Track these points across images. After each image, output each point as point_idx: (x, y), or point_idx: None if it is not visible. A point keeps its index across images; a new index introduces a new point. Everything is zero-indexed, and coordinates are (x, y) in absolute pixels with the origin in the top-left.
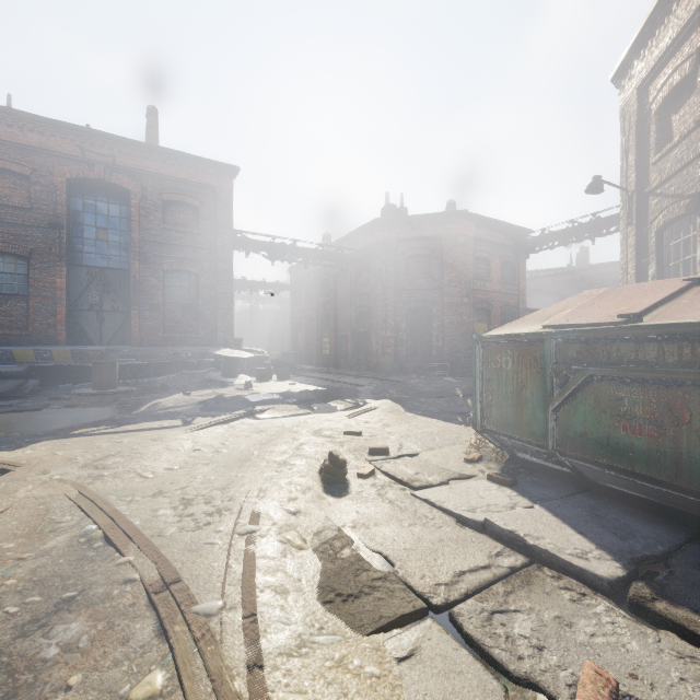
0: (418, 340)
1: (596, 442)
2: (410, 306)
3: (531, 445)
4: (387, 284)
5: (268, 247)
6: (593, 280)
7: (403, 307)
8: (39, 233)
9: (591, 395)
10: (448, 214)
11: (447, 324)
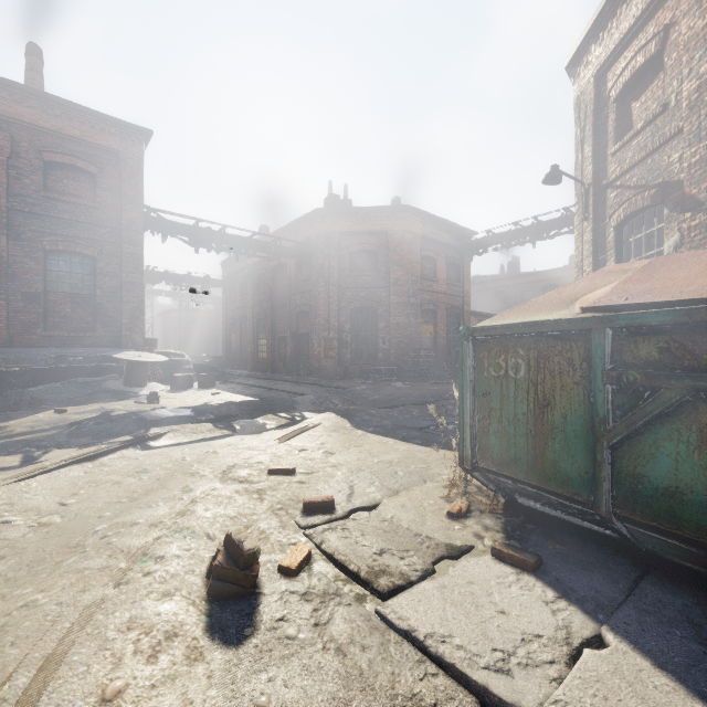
0: (363, 342)
1: (704, 509)
2: (355, 306)
3: (556, 497)
4: (330, 281)
5: (190, 232)
6: (524, 287)
7: (347, 307)
8: None
9: (691, 425)
10: (395, 209)
11: (394, 325)
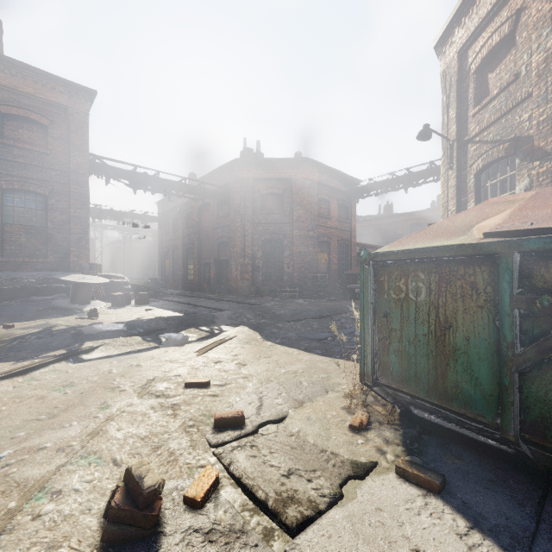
0: (272, 267)
1: None
2: (265, 238)
3: (456, 415)
4: (245, 218)
5: (130, 176)
6: (396, 224)
7: (259, 238)
8: None
9: None
10: (297, 160)
11: (297, 253)
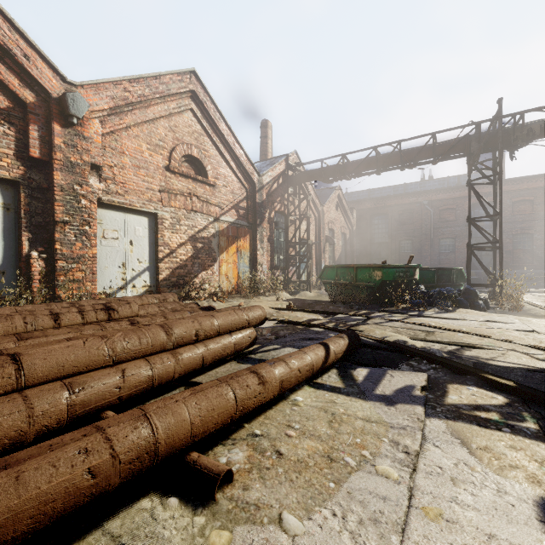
0: None
1: None
2: None
3: None
4: None
5: None
6: None
7: None
8: (459, 228)
9: None
10: None
11: None
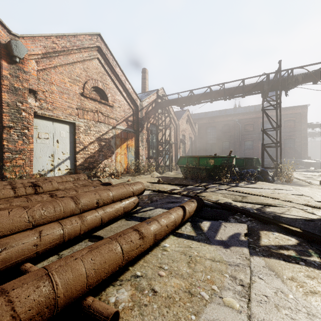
0: None
1: None
2: None
3: None
4: None
5: None
6: None
7: None
8: (255, 135)
9: None
10: None
11: None
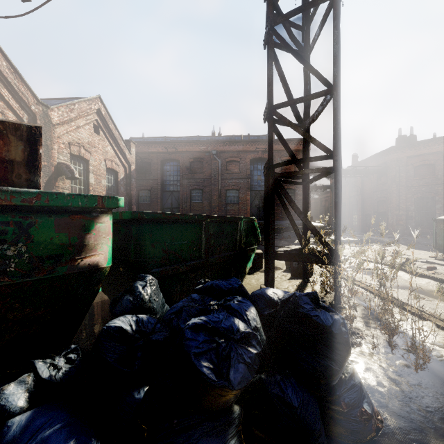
0: (423, 216)
1: None
2: (417, 196)
3: None
4: (400, 184)
5: None
6: None
7: (411, 197)
8: (242, 181)
9: None
10: None
11: None
